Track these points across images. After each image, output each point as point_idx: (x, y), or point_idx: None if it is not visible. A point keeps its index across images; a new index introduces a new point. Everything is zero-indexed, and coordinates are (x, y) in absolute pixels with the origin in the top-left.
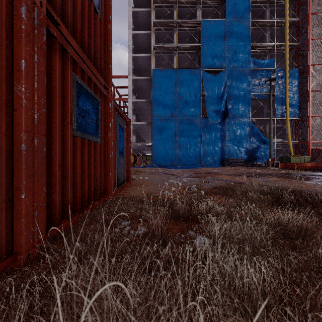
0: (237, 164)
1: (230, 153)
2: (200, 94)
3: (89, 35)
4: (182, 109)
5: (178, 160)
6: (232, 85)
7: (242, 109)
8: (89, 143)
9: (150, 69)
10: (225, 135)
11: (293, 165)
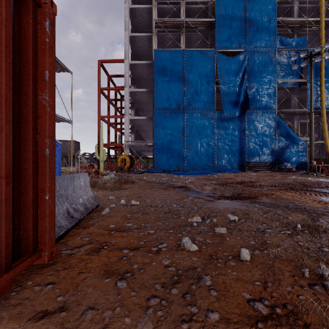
0: (261, 169)
1: (251, 154)
2: (213, 81)
3: None
4: (192, 100)
5: (187, 164)
6: (253, 70)
7: (266, 100)
8: None
9: (151, 55)
10: (244, 132)
11: None
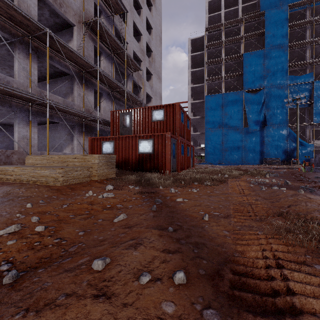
0: (274, 163)
1: (268, 154)
2: (242, 109)
3: (188, 136)
4: (228, 122)
5: (225, 159)
6: (270, 100)
7: (280, 118)
8: (188, 157)
9: (203, 92)
10: (264, 140)
11: None
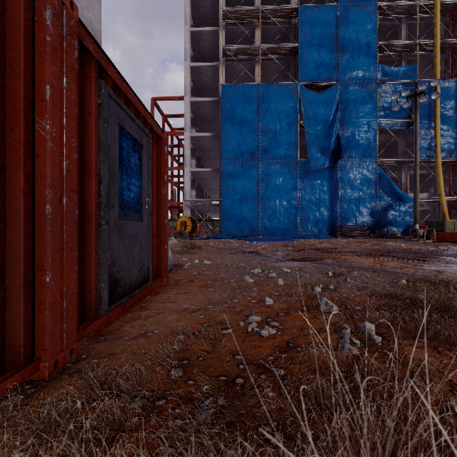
0: (357, 234)
1: (344, 216)
2: (297, 123)
3: None
4: (269, 147)
5: (262, 228)
6: (347, 109)
7: (364, 147)
8: None
9: (217, 88)
10: (336, 188)
11: (453, 235)
